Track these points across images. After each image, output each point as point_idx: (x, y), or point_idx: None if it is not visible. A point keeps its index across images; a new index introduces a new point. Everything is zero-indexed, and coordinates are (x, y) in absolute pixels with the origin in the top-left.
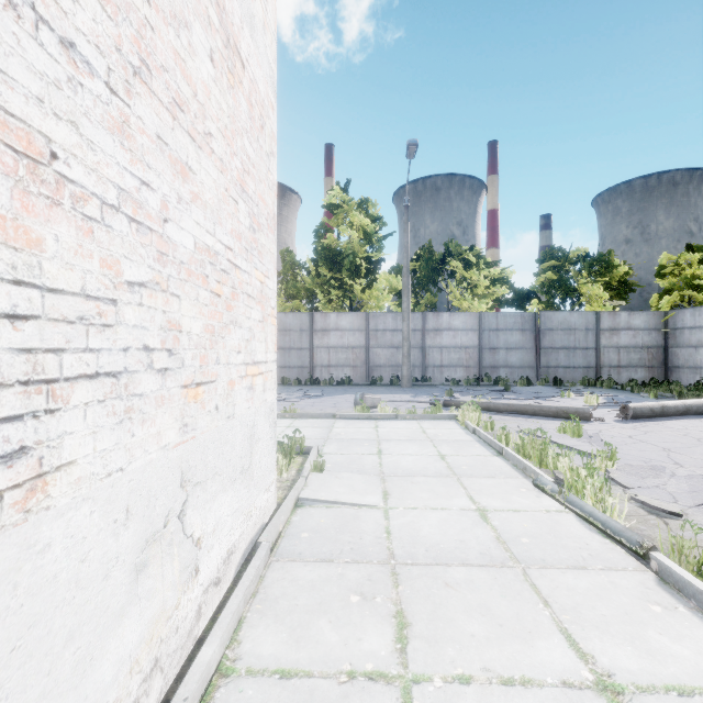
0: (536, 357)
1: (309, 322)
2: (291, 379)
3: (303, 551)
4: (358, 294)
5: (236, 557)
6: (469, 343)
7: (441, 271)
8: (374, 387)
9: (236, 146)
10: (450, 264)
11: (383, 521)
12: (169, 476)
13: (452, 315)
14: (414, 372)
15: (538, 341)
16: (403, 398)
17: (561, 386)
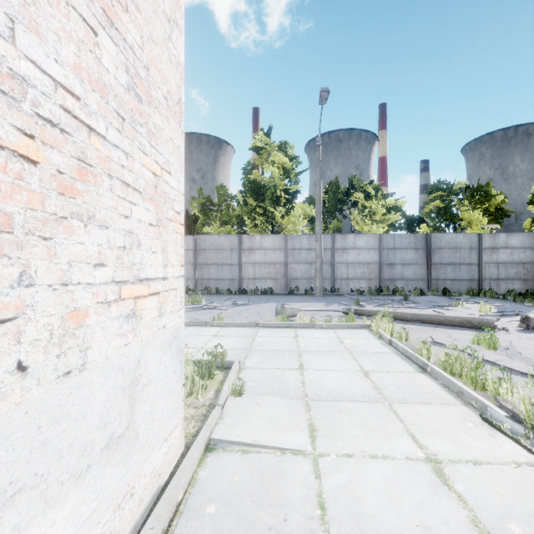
0: (427, 271)
1: (238, 242)
2: (223, 289)
3: None
4: (278, 220)
5: None
6: (371, 259)
7: (345, 202)
8: (291, 296)
9: None
10: (354, 195)
11: (313, 480)
12: None
13: (356, 237)
14: (325, 284)
15: (429, 257)
16: (317, 306)
17: (450, 295)
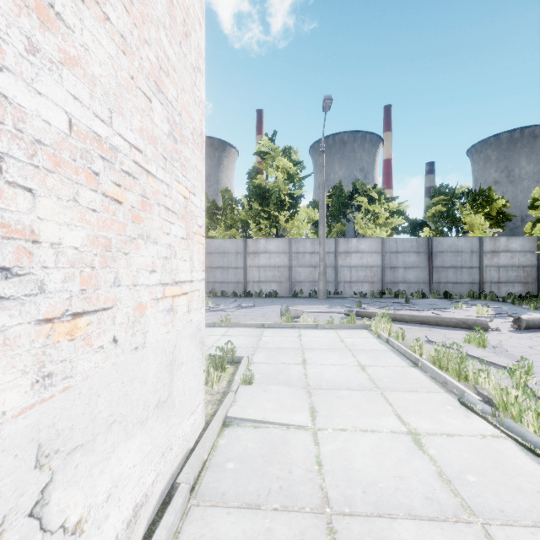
0: (429, 274)
1: (243, 246)
2: (229, 292)
3: (227, 491)
4: (283, 224)
5: (148, 506)
6: (373, 263)
7: (349, 206)
8: (295, 299)
9: (148, 35)
10: (357, 199)
11: (313, 447)
12: (5, 462)
13: (359, 240)
14: (328, 287)
15: (431, 261)
16: (320, 308)
17: (451, 298)
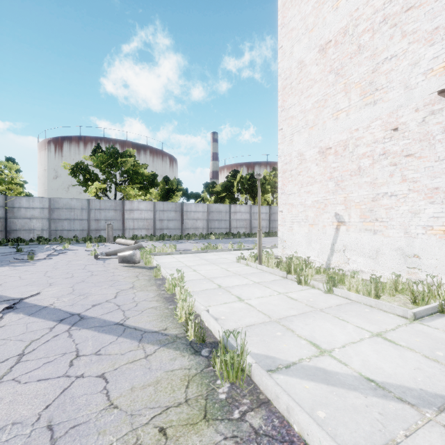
0: None
1: None
2: None
3: None
4: None
5: None
6: None
7: None
8: None
9: None
10: None
11: None
12: None
13: None
14: None
15: None
16: (32, 267)
17: None
